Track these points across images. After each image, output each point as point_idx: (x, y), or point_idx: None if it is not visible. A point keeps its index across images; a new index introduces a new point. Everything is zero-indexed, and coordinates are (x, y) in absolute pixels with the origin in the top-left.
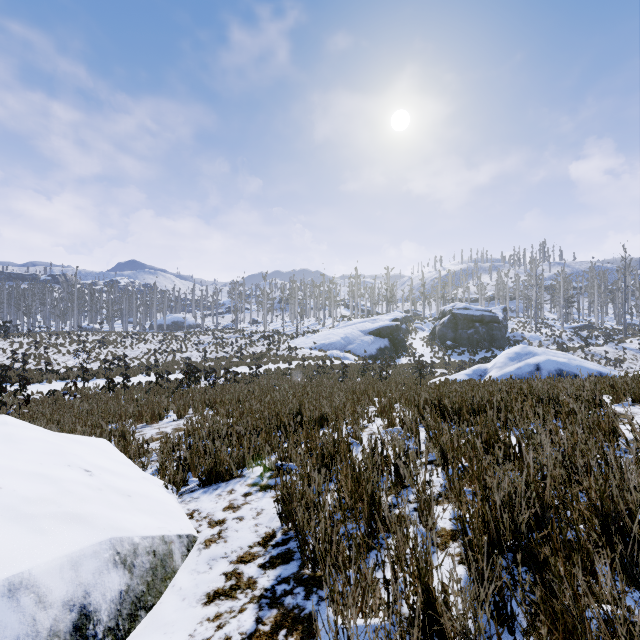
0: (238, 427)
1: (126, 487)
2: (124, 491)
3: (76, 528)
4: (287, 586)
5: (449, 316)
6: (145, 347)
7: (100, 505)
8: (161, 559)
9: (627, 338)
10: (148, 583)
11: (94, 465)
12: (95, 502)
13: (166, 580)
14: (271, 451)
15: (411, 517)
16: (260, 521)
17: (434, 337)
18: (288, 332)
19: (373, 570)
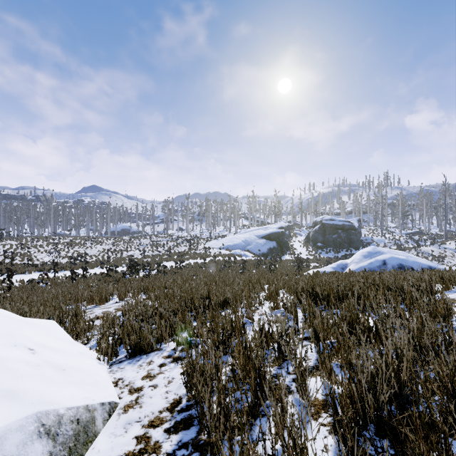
0: (160, 309)
1: (63, 362)
2: (60, 366)
3: (7, 404)
4: (186, 451)
5: (319, 225)
6: (101, 247)
7: (34, 380)
8: (84, 425)
9: (447, 241)
10: (70, 448)
11: (38, 344)
12: (30, 378)
13: (87, 443)
14: (184, 328)
15: (290, 387)
16: (170, 388)
17: (309, 240)
18: (204, 236)
19: (256, 445)
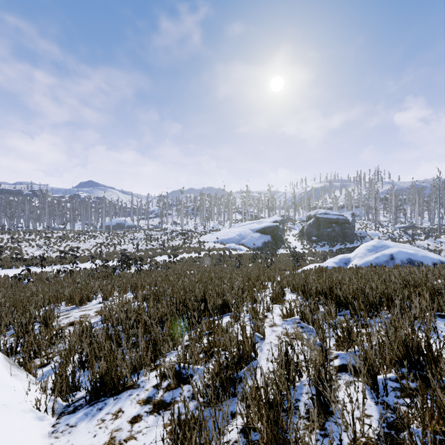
0: (144, 318)
1: None
2: None
3: None
4: None
5: (314, 219)
6: (94, 241)
7: None
8: None
9: (441, 235)
10: None
11: None
12: None
13: None
14: (173, 346)
15: None
16: None
17: (303, 234)
18: (198, 230)
19: None
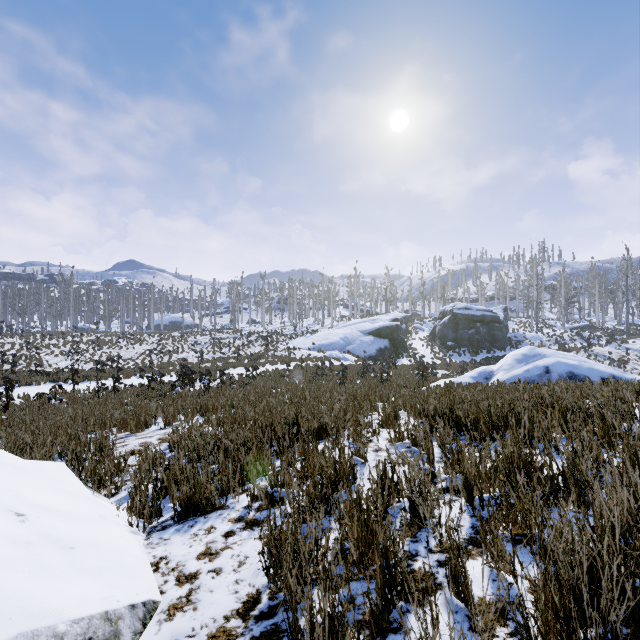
0: (226, 442)
1: (71, 534)
2: (66, 541)
3: None
4: None
5: (449, 316)
6: (141, 348)
7: (19, 573)
8: None
9: (630, 338)
10: None
11: (33, 504)
12: (12, 568)
13: None
14: (262, 472)
15: (436, 577)
16: (242, 575)
17: (434, 337)
18: (287, 332)
19: None
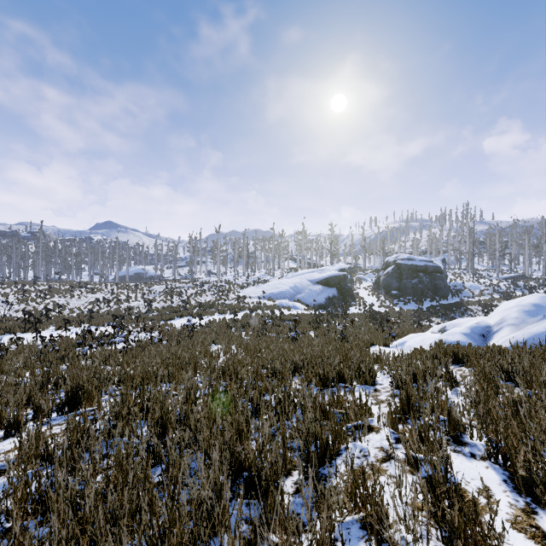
0: None
1: None
2: None
3: None
4: None
5: (393, 266)
6: (94, 296)
7: None
8: None
9: None
10: None
11: None
12: None
13: None
14: None
15: None
16: None
17: (378, 287)
18: (239, 282)
19: None
